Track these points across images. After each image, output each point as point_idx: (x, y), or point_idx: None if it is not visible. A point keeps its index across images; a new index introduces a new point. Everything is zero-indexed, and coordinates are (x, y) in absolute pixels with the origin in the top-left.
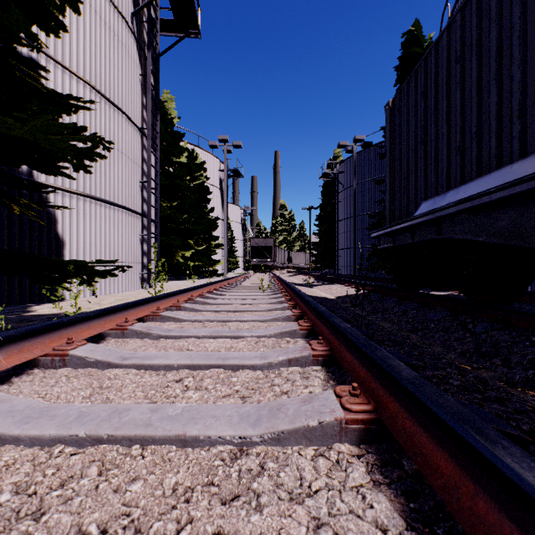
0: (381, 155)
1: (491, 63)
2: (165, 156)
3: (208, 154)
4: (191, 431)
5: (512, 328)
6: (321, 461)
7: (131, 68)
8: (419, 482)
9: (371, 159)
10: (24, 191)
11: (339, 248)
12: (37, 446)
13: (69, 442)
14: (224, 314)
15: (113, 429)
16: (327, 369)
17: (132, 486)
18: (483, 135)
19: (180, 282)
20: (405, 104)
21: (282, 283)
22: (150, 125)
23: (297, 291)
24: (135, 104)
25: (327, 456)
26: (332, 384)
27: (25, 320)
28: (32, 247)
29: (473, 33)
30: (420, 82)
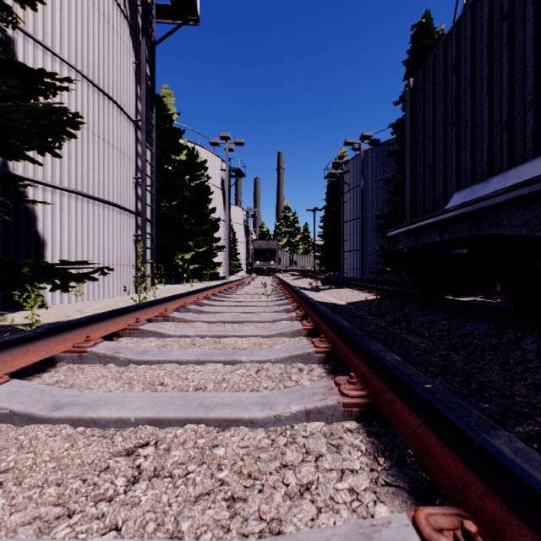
0: (390, 153)
1: None
2: (163, 154)
3: (209, 153)
4: None
5: None
6: None
7: (124, 55)
8: None
9: (378, 158)
10: None
11: (345, 251)
12: None
13: None
14: (220, 326)
15: None
16: (366, 426)
17: None
18: None
19: (179, 285)
20: (430, 81)
21: (287, 287)
22: (144, 117)
23: (306, 297)
24: (127, 93)
25: None
26: (384, 466)
27: None
28: (6, 247)
29: None
30: (450, 53)
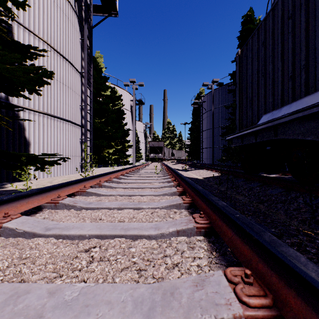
0: (229, 90)
1: (316, 15)
2: (97, 91)
3: (123, 90)
4: None
5: None
6: None
7: (74, 34)
8: None
9: (222, 93)
10: (3, 109)
11: (203, 148)
12: None
13: None
14: (130, 190)
15: None
16: (208, 238)
17: None
18: (310, 66)
19: (106, 168)
20: (250, 51)
21: (168, 169)
22: (86, 70)
23: (179, 174)
24: (76, 56)
25: None
26: (215, 255)
27: None
28: (8, 145)
29: None
30: (260, 36)
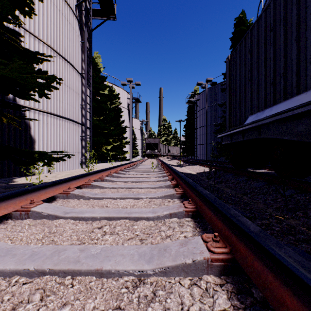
0: (222, 89)
1: (292, 30)
2: (95, 90)
3: (121, 89)
4: (105, 266)
5: (306, 192)
6: (195, 289)
7: (75, 38)
8: (265, 307)
9: (216, 92)
10: (11, 109)
11: (197, 144)
12: (1, 277)
13: (23, 274)
14: (130, 184)
15: (53, 264)
16: (194, 219)
17: (62, 310)
18: (288, 75)
19: (104, 164)
20: (238, 57)
21: (164, 165)
22: (86, 71)
23: (173, 169)
24: (77, 58)
25: (199, 284)
26: (198, 230)
27: (10, 187)
28: (15, 143)
29: (281, 12)
30: (247, 44)
